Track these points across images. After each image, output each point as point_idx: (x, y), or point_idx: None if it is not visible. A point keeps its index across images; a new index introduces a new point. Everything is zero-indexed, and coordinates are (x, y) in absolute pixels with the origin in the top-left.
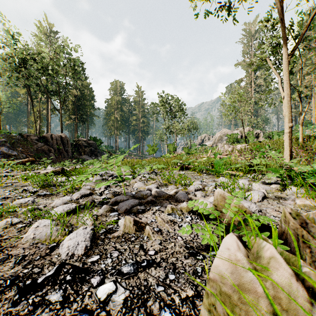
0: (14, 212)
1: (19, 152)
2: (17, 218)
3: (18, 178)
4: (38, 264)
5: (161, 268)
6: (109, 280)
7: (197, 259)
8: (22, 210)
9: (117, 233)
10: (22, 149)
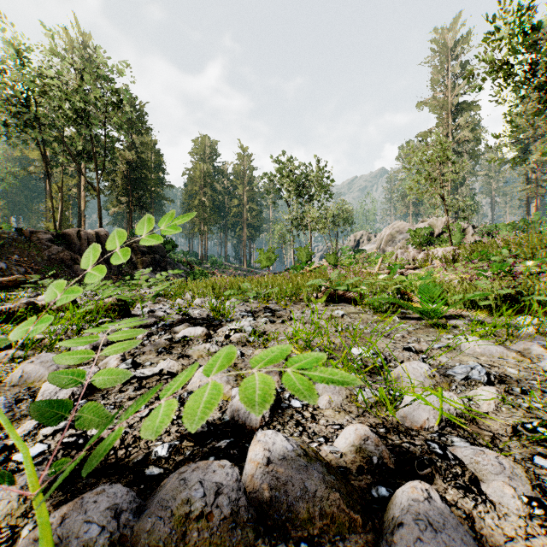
0: None
1: (11, 264)
2: None
3: None
4: None
5: None
6: None
7: None
8: None
9: None
10: (20, 257)
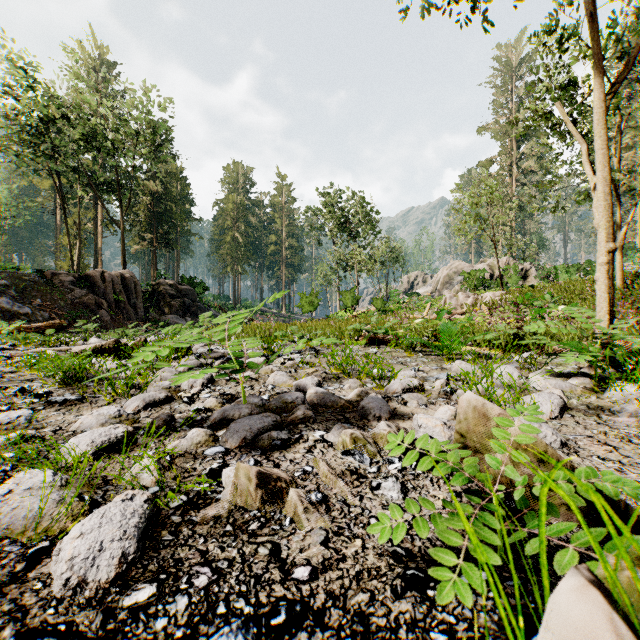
0: None
1: (35, 309)
2: None
3: (20, 362)
4: None
5: (327, 632)
6: None
7: (430, 599)
8: None
9: (216, 508)
10: (43, 302)
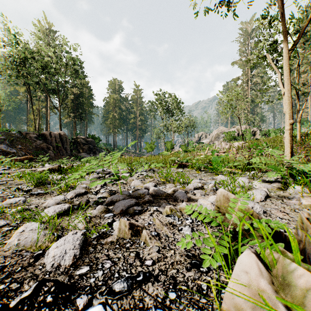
0: (3, 213)
1: (17, 150)
2: (4, 221)
3: (14, 176)
4: (18, 278)
5: (159, 283)
6: (98, 300)
7: (201, 271)
8: (11, 211)
9: (111, 238)
10: (21, 146)
